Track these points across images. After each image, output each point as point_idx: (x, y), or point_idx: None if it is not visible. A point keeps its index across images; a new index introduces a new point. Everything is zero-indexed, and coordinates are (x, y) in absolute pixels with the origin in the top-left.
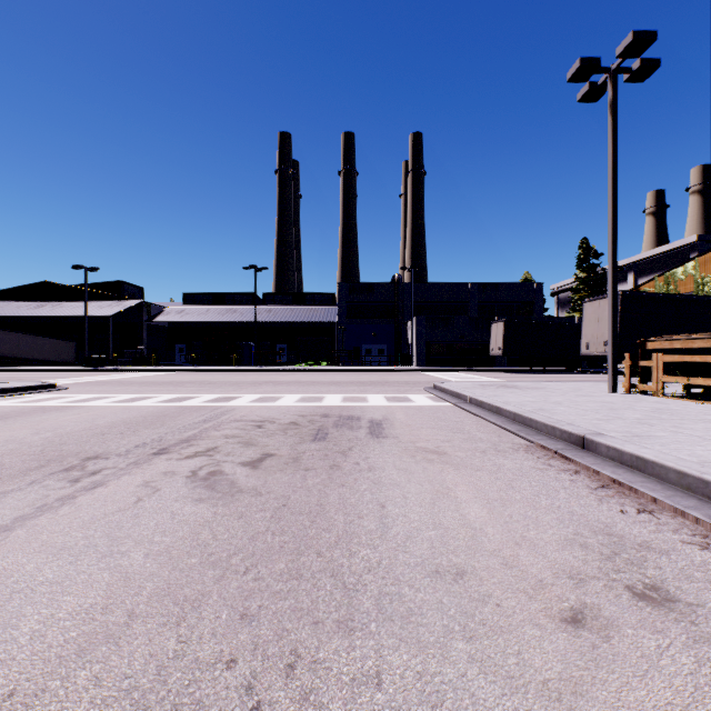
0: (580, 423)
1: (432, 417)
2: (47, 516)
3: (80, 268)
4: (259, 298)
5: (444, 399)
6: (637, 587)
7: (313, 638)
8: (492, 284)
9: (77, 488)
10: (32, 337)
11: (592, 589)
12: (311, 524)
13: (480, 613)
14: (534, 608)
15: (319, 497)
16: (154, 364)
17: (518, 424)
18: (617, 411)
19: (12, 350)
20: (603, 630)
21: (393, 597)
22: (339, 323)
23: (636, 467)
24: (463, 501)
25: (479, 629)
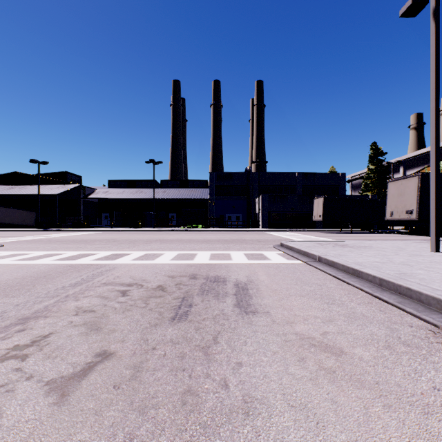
0: None
1: (293, 278)
2: None
3: (35, 162)
4: (158, 183)
5: (295, 257)
6: None
7: None
8: (312, 174)
9: None
10: (5, 208)
11: None
12: None
13: None
14: None
15: None
16: (85, 227)
17: (389, 292)
18: None
19: None
20: None
21: None
22: (210, 199)
23: None
24: None
25: None
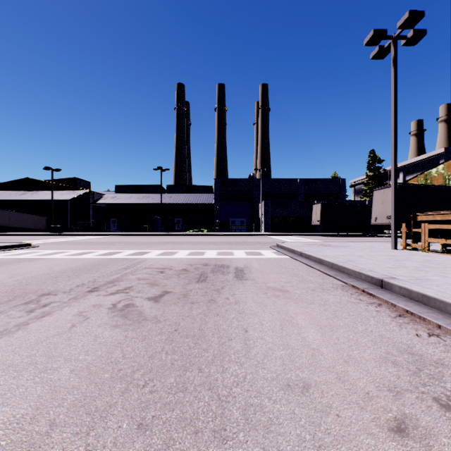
0: (378, 270)
1: (277, 265)
2: (5, 338)
3: (49, 169)
4: (164, 188)
5: (284, 253)
6: (441, 398)
7: (194, 447)
8: (313, 180)
9: (31, 317)
10: (18, 213)
11: (408, 400)
12: (194, 345)
13: (325, 423)
14: (366, 418)
15: (200, 323)
16: (97, 231)
17: (335, 271)
18: (400, 262)
19: (5, 222)
20: (424, 439)
21: (256, 408)
22: (215, 205)
23: (421, 301)
24: (303, 327)
25: (325, 438)
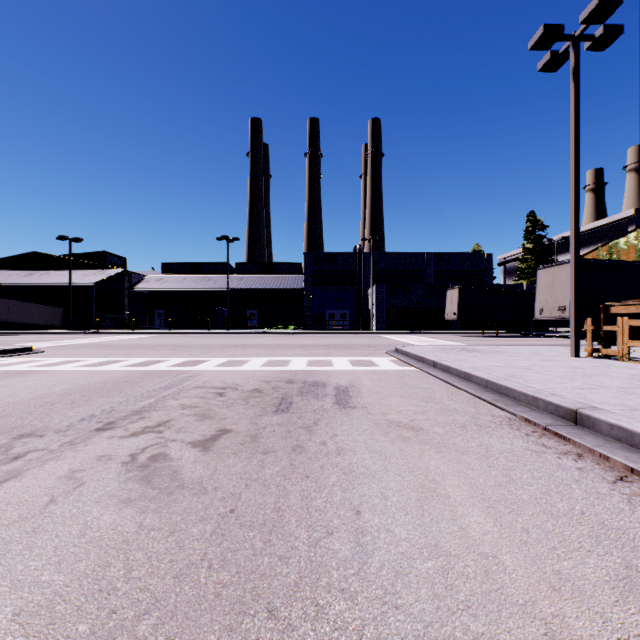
0: (563, 393)
1: (399, 383)
2: None
3: (65, 239)
4: (232, 267)
5: (408, 363)
6: None
7: None
8: (446, 255)
9: None
10: (22, 303)
11: None
12: (264, 547)
13: None
14: None
15: (277, 496)
16: (134, 328)
17: (491, 392)
18: (593, 378)
19: (3, 315)
20: None
21: None
22: (305, 290)
23: None
24: (458, 503)
25: None
